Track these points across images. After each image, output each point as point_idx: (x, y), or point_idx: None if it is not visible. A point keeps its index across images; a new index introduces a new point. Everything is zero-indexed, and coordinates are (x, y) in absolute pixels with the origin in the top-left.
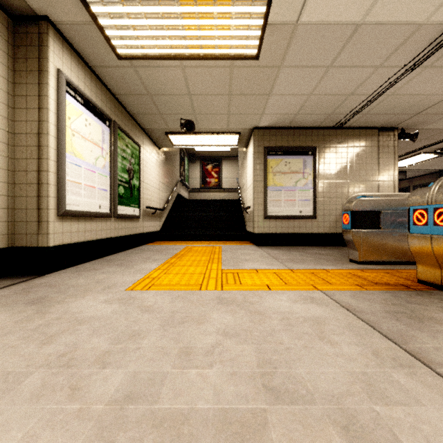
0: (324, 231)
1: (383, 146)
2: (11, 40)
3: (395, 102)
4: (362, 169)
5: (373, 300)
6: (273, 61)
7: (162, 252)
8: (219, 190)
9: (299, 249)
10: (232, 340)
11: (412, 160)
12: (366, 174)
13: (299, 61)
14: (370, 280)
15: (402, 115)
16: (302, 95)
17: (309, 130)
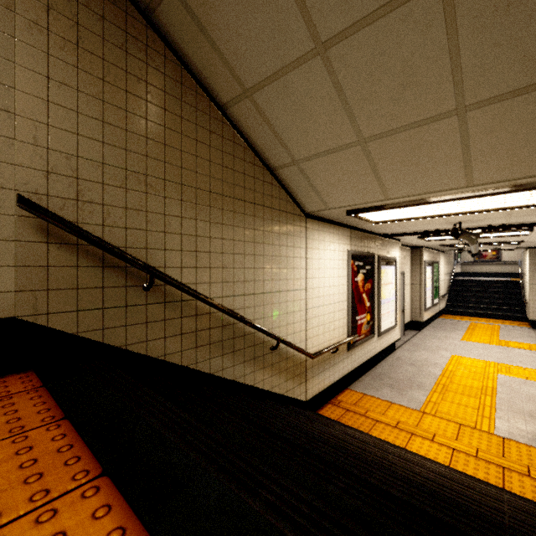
0: None
1: None
2: (410, 254)
3: None
4: None
5: None
6: (532, 242)
7: (457, 325)
8: (498, 263)
9: None
10: (501, 353)
11: None
12: None
13: None
14: None
15: None
16: None
17: None
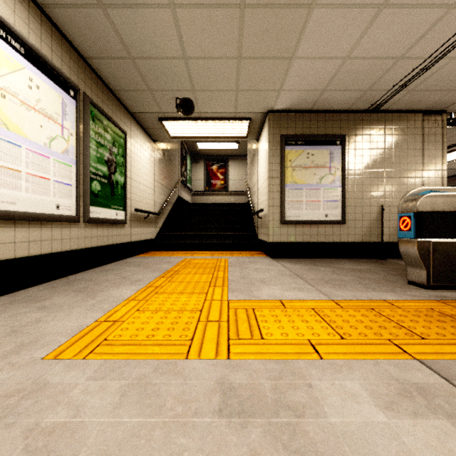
0: (355, 240)
1: (429, 134)
2: None
3: None
4: (402, 162)
5: None
6: None
7: (151, 267)
8: (226, 193)
9: (326, 263)
10: None
11: (450, 156)
12: (408, 169)
13: None
14: None
15: None
16: (335, 58)
17: (336, 114)
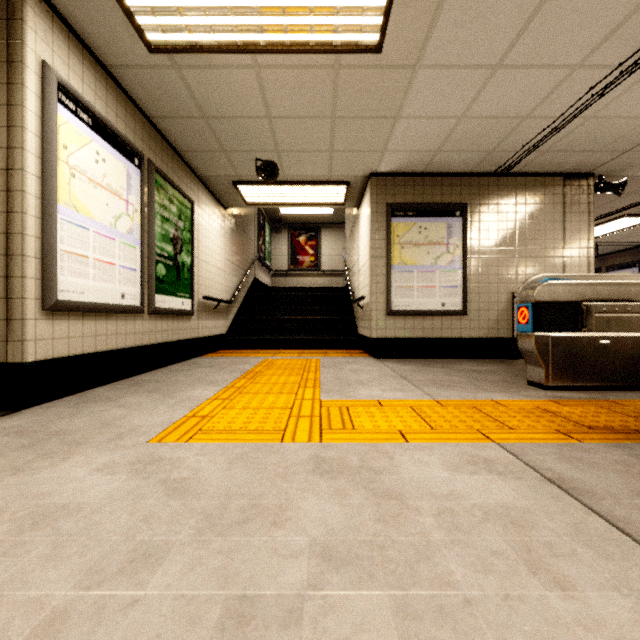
0: (479, 335)
1: (572, 202)
2: None
3: (596, 131)
4: (539, 238)
5: (600, 465)
6: (405, 56)
7: (226, 368)
8: (317, 274)
9: (441, 363)
10: (344, 573)
11: (610, 226)
12: (545, 247)
13: (447, 56)
14: (577, 421)
15: (603, 154)
16: (448, 118)
17: (456, 178)
